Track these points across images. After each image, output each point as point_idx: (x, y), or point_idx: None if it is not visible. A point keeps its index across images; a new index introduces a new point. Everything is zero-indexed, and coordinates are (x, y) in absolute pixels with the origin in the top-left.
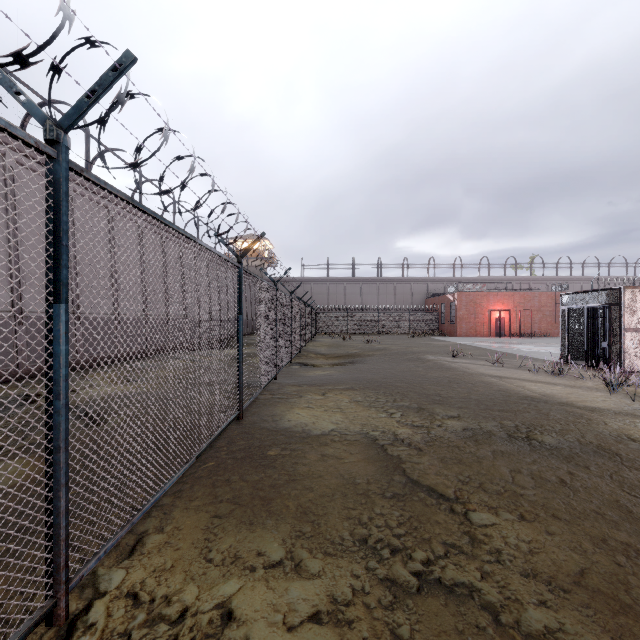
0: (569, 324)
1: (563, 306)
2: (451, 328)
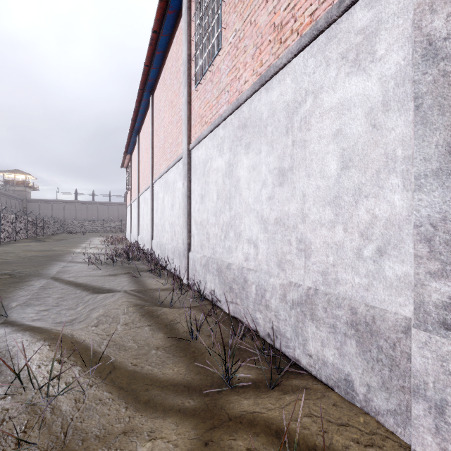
0: None
1: None
2: None
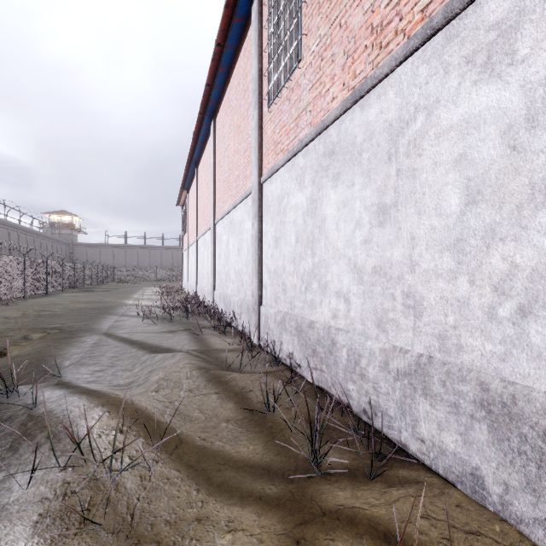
0: None
1: None
2: None
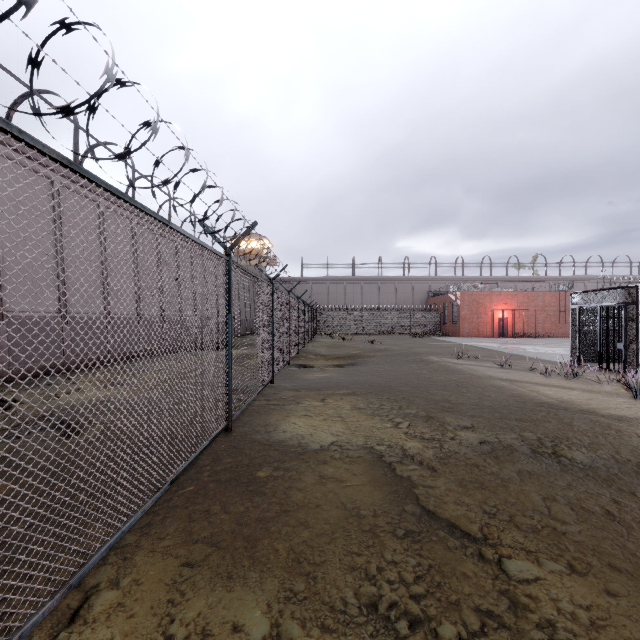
0: (580, 324)
1: (574, 305)
2: (453, 328)
